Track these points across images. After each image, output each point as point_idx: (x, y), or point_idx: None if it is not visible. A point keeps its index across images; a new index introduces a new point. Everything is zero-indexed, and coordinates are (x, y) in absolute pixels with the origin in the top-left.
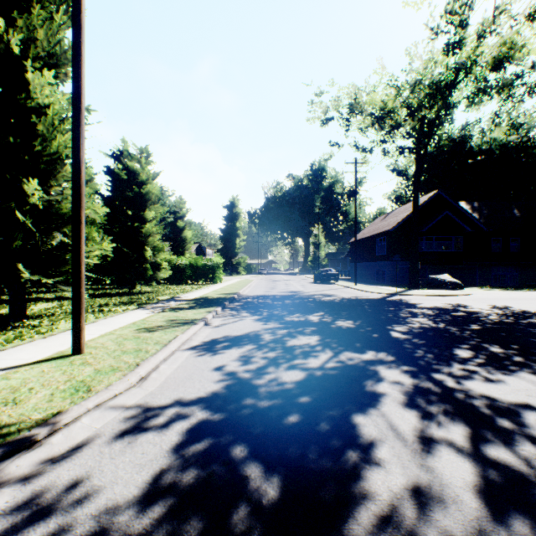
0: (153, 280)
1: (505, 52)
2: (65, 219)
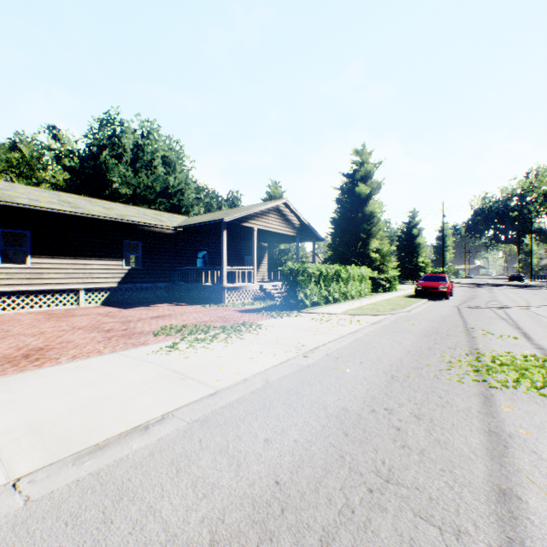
0: None
1: None
2: (426, 264)
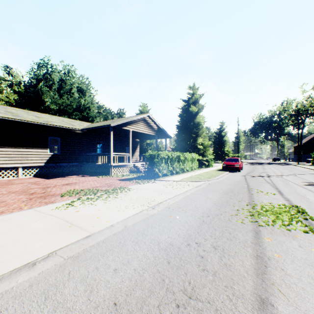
0: None
1: None
2: (229, 152)
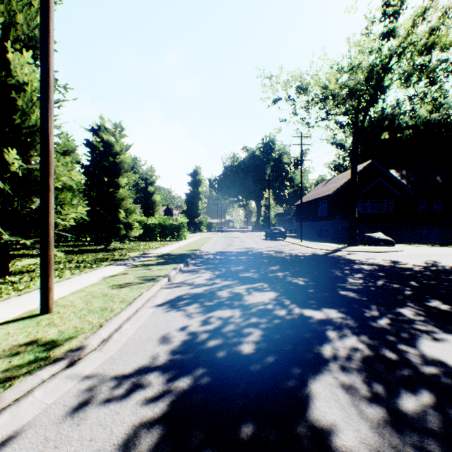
0: (126, 238)
1: (432, 40)
2: None
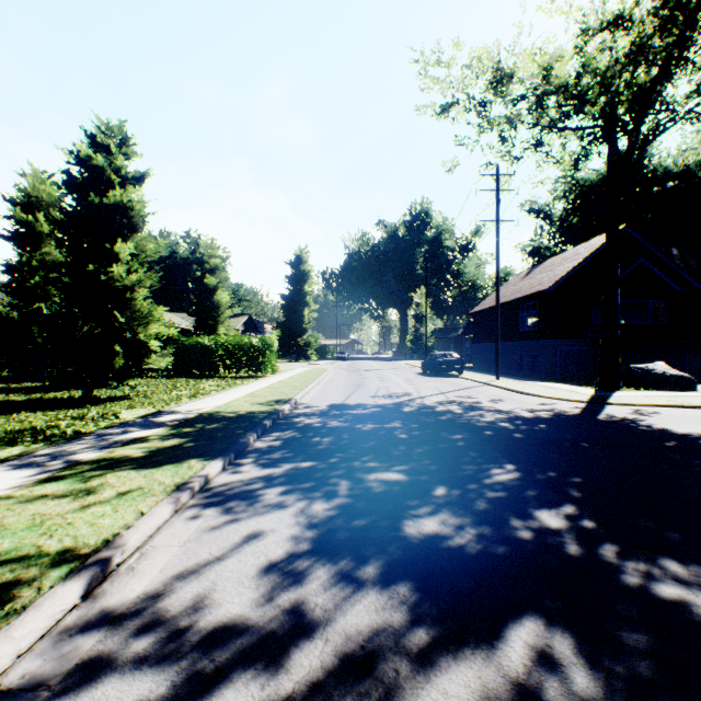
0: (132, 376)
1: None
2: None
